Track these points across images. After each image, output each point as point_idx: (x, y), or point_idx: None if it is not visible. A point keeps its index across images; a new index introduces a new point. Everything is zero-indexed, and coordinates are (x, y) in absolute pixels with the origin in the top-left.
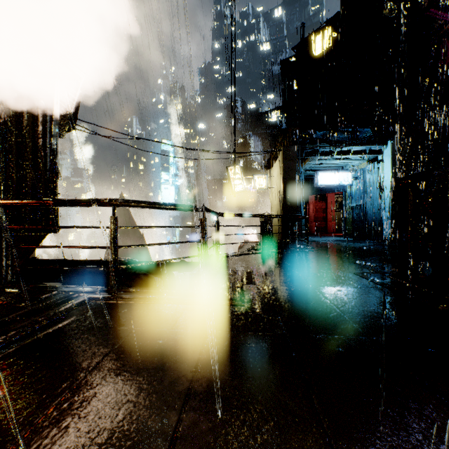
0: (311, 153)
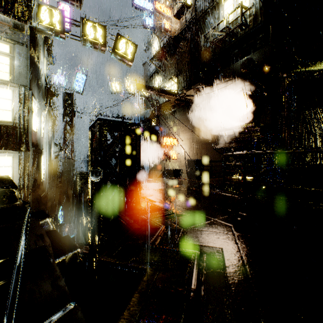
0: None
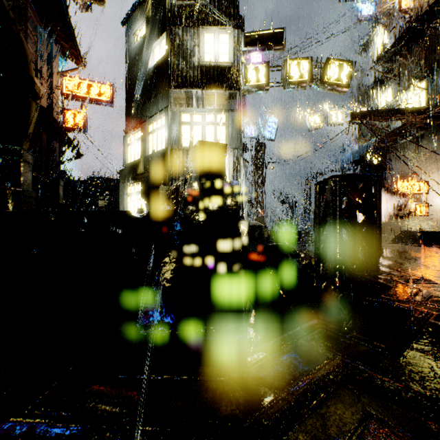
0: None
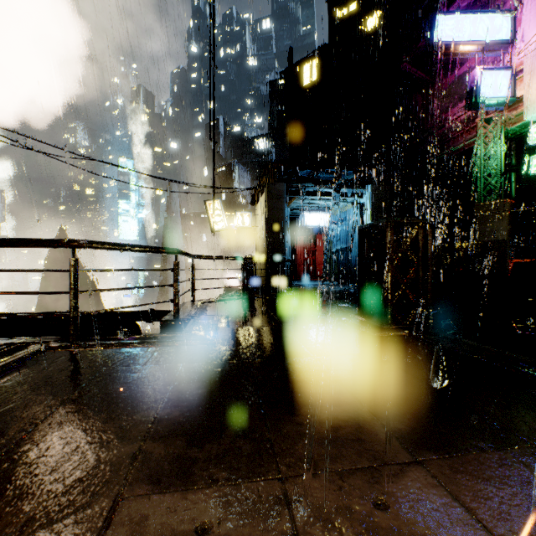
0: (296, 192)
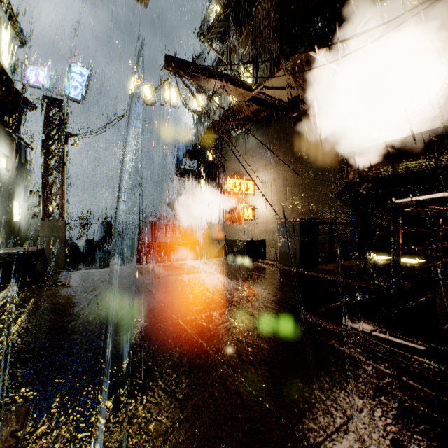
0: None
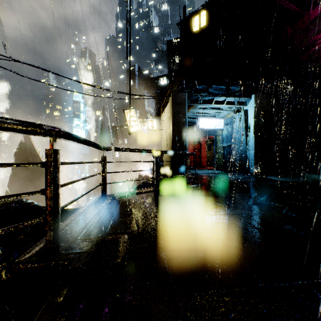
0: (194, 101)
